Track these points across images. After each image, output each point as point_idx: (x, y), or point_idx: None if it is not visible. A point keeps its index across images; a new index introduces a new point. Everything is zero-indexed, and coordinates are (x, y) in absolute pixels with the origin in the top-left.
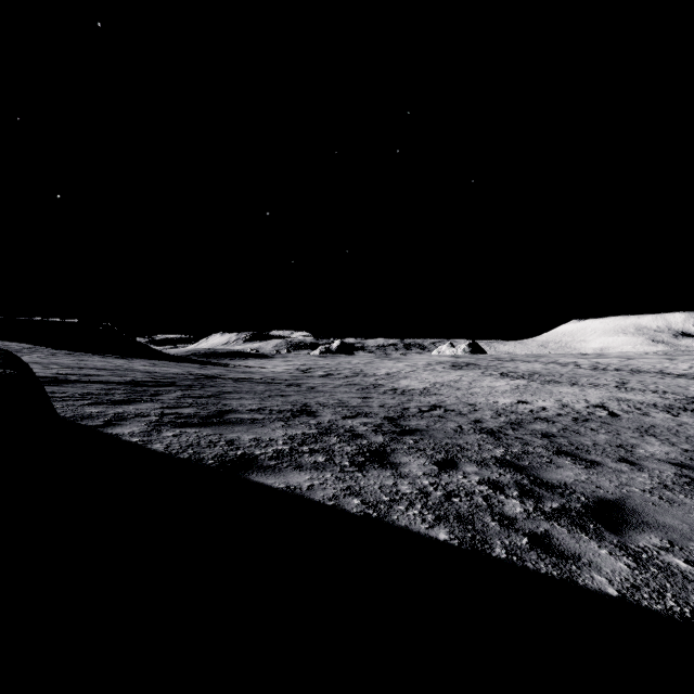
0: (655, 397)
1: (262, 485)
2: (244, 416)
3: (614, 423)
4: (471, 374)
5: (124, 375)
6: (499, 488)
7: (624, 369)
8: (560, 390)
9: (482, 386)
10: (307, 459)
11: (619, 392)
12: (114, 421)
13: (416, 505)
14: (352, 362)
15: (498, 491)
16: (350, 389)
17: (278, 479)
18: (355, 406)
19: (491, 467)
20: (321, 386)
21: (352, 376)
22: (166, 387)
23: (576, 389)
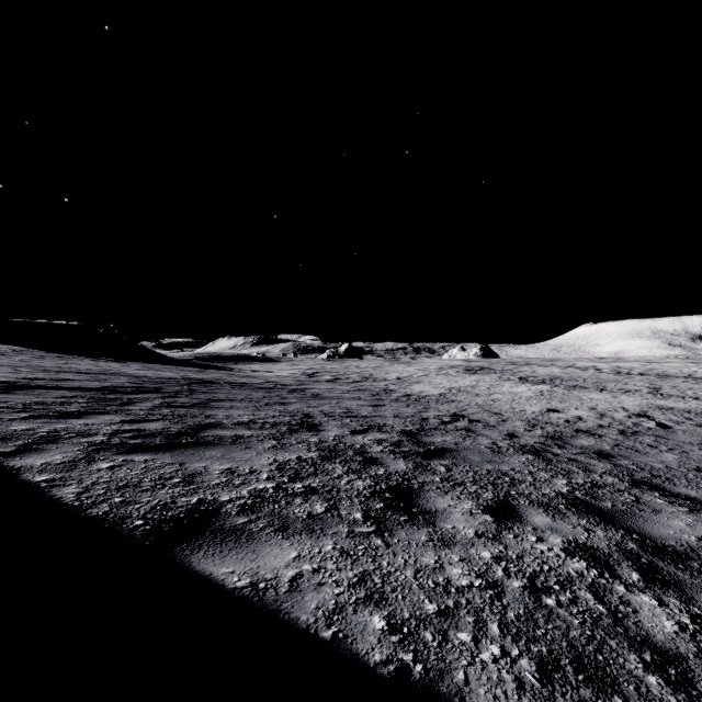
0: (700, 405)
1: (207, 582)
2: (226, 433)
3: (670, 437)
4: (487, 379)
5: (104, 380)
6: (603, 564)
7: (649, 373)
8: (589, 397)
9: (502, 392)
10: (298, 508)
11: (656, 398)
12: (36, 444)
13: (490, 627)
14: (361, 366)
15: (606, 573)
16: (359, 396)
17: (240, 563)
18: (365, 416)
19: (567, 515)
20: (327, 392)
21: (361, 381)
22: (146, 394)
23: (607, 396)
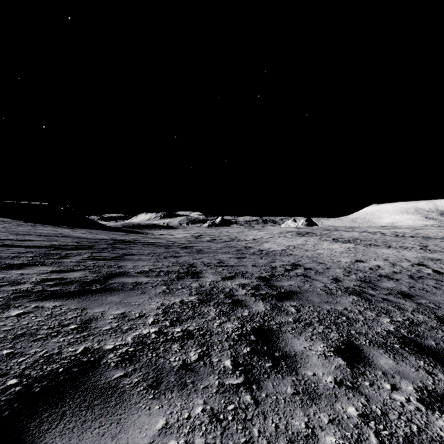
0: None
1: None
2: (129, 280)
3: None
4: (312, 239)
5: (55, 240)
6: None
7: (417, 236)
8: (382, 252)
9: (323, 248)
10: (173, 356)
11: (427, 253)
12: None
13: None
14: (229, 231)
15: None
16: (228, 251)
17: (98, 443)
18: (232, 265)
19: (405, 356)
20: (207, 248)
21: (230, 241)
22: (80, 250)
23: (393, 251)
